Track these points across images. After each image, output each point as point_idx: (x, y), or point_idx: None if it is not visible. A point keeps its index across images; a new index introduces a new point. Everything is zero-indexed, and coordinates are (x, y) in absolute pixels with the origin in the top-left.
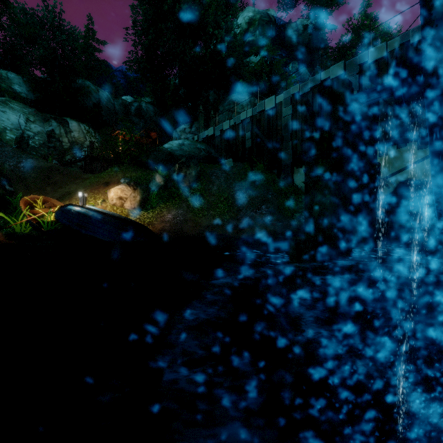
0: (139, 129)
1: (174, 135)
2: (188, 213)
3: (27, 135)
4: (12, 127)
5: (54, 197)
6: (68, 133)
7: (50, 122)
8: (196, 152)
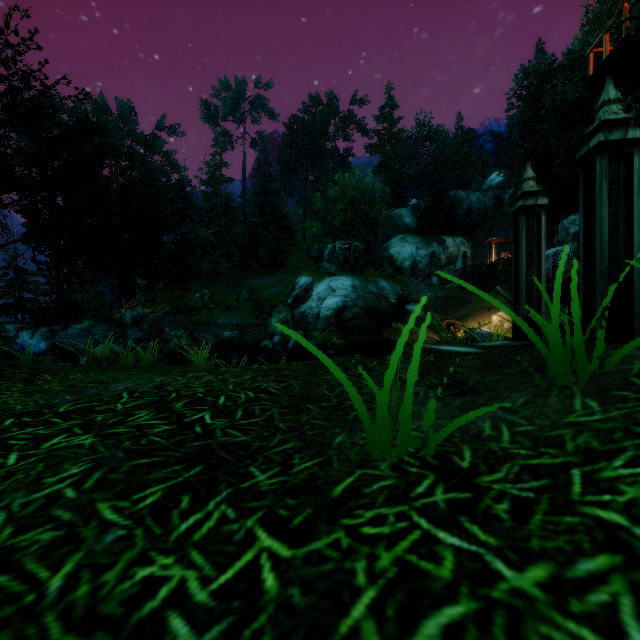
0: None
1: (560, 228)
2: None
3: (417, 260)
4: (408, 256)
5: (453, 318)
6: (445, 250)
7: (432, 245)
8: None
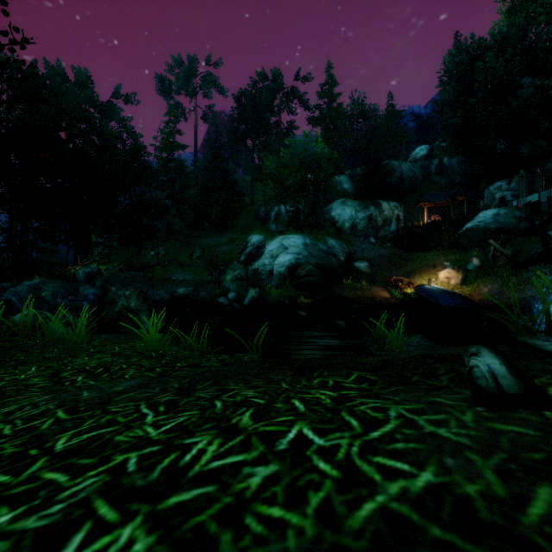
0: (443, 194)
1: (486, 194)
2: (503, 287)
3: (356, 222)
4: (348, 218)
5: (398, 275)
6: (381, 213)
7: (369, 208)
8: (513, 223)
